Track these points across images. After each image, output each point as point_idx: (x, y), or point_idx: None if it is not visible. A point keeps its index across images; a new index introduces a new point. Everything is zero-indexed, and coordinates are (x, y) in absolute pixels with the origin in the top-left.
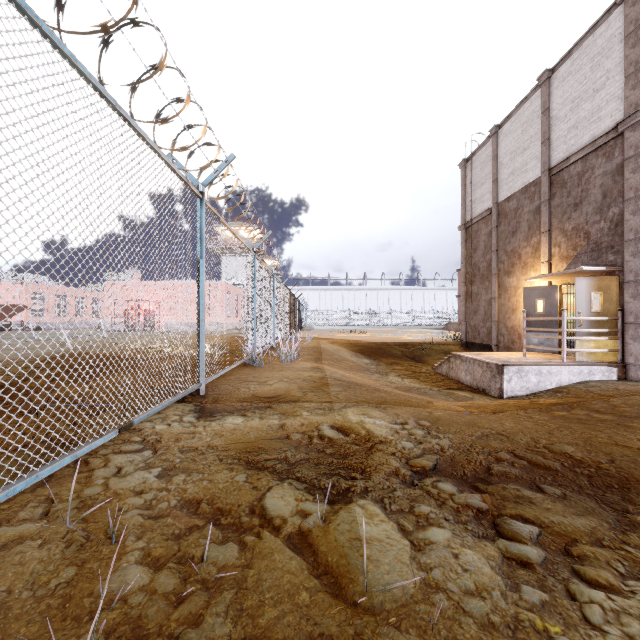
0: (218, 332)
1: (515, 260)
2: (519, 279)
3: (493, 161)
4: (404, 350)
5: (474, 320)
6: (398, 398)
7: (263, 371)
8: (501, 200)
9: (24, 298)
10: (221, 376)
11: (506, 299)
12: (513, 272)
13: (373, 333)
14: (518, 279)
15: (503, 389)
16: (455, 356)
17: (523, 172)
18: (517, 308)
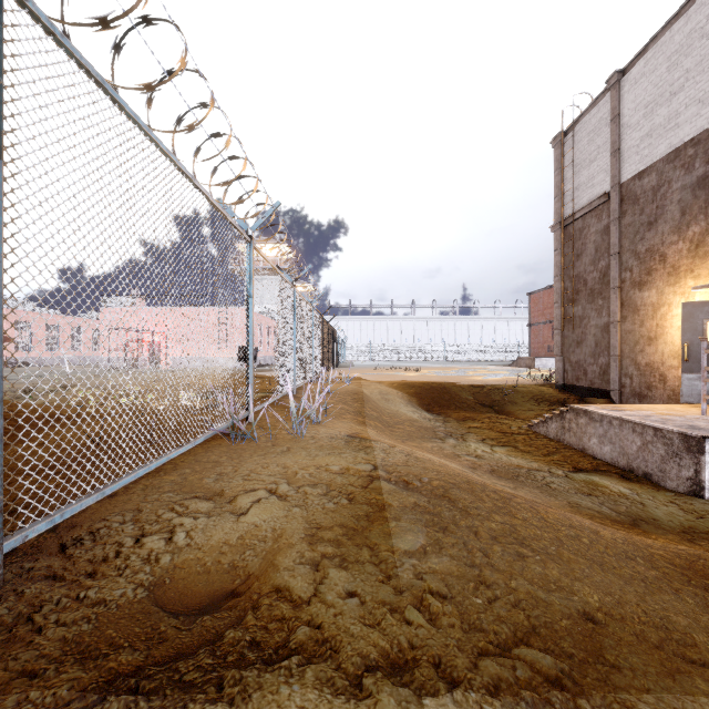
0: (234, 369)
1: (654, 264)
2: (662, 292)
3: (612, 124)
4: (477, 395)
5: (577, 354)
6: (615, 600)
7: (249, 455)
8: (626, 179)
9: (5, 328)
10: (148, 475)
11: (636, 323)
12: (650, 282)
13: (428, 371)
14: (660, 292)
15: (703, 482)
16: (576, 411)
17: (670, 129)
18: (658, 336)
